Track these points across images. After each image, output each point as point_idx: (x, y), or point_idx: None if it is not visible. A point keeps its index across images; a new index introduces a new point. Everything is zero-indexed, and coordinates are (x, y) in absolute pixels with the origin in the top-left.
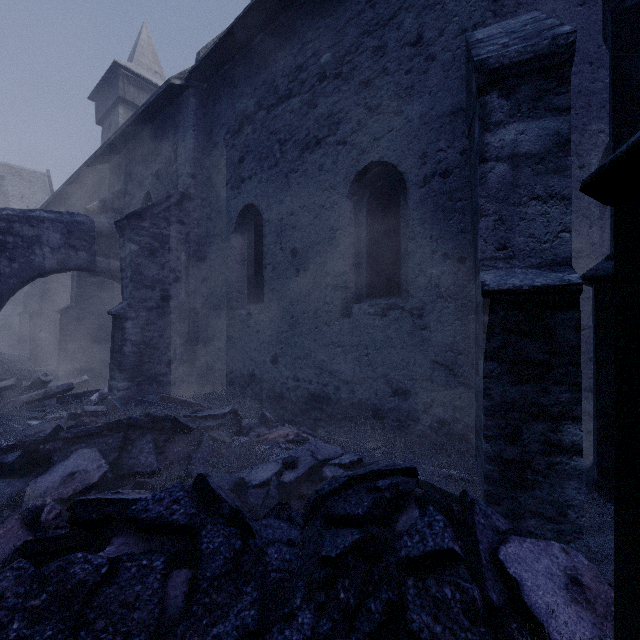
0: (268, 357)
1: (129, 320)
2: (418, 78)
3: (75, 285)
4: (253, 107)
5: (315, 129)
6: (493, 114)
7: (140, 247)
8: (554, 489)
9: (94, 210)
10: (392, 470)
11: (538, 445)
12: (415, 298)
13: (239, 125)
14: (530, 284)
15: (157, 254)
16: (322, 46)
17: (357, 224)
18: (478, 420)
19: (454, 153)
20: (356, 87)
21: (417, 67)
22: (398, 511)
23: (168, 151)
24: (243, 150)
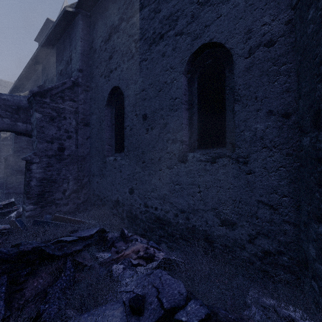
0: (127, 189)
1: (34, 164)
2: None
3: (13, 141)
4: (117, 21)
5: (159, 27)
6: None
7: (43, 115)
8: None
9: None
10: None
11: None
12: (241, 148)
13: (109, 35)
14: None
15: (55, 120)
16: None
17: (190, 94)
18: None
19: (279, 24)
20: None
21: None
22: None
23: (67, 57)
24: (111, 51)
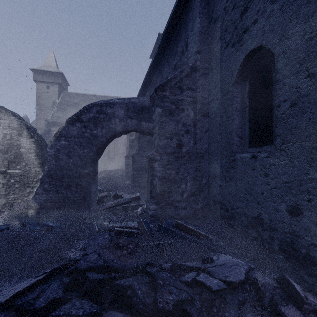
0: (283, 205)
1: (156, 161)
2: None
3: (137, 142)
4: None
5: None
6: None
7: (163, 110)
8: None
9: None
10: None
11: None
12: None
13: None
14: None
15: (174, 114)
16: None
17: None
18: None
19: None
20: None
21: None
22: None
23: (181, 46)
24: (246, 1)
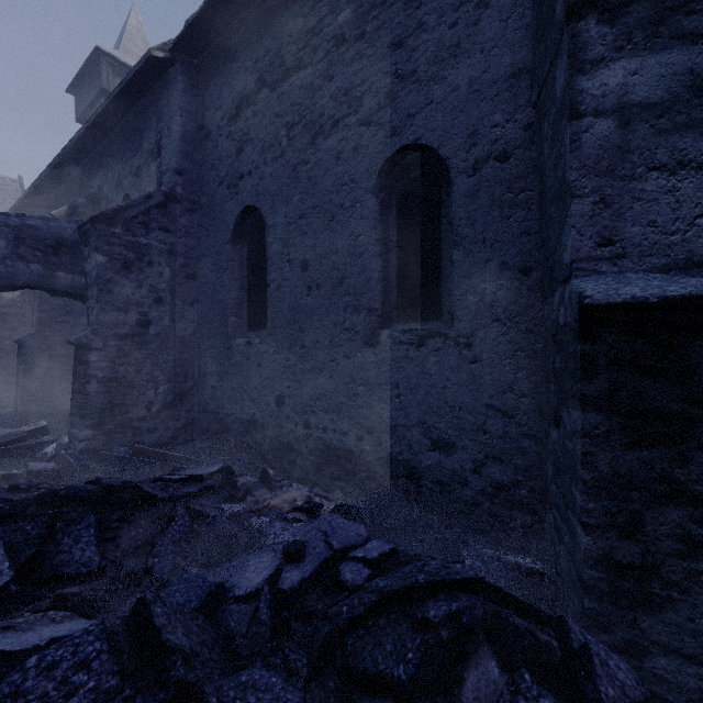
0: (272, 397)
1: (94, 351)
2: (466, 32)
3: (37, 308)
4: (254, 84)
5: (331, 107)
6: (590, 48)
7: (109, 259)
8: (698, 612)
9: (61, 217)
10: (447, 582)
11: (671, 542)
12: (462, 322)
13: (237, 108)
14: (660, 294)
15: (133, 268)
16: (340, 1)
17: (385, 228)
18: (559, 491)
19: (515, 128)
20: (384, 50)
21: (465, 18)
22: (461, 659)
23: (150, 143)
24: (241, 139)
